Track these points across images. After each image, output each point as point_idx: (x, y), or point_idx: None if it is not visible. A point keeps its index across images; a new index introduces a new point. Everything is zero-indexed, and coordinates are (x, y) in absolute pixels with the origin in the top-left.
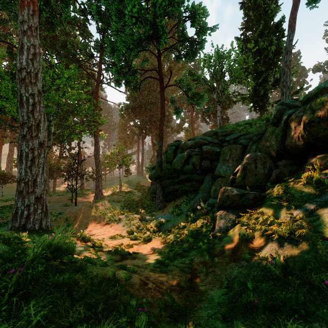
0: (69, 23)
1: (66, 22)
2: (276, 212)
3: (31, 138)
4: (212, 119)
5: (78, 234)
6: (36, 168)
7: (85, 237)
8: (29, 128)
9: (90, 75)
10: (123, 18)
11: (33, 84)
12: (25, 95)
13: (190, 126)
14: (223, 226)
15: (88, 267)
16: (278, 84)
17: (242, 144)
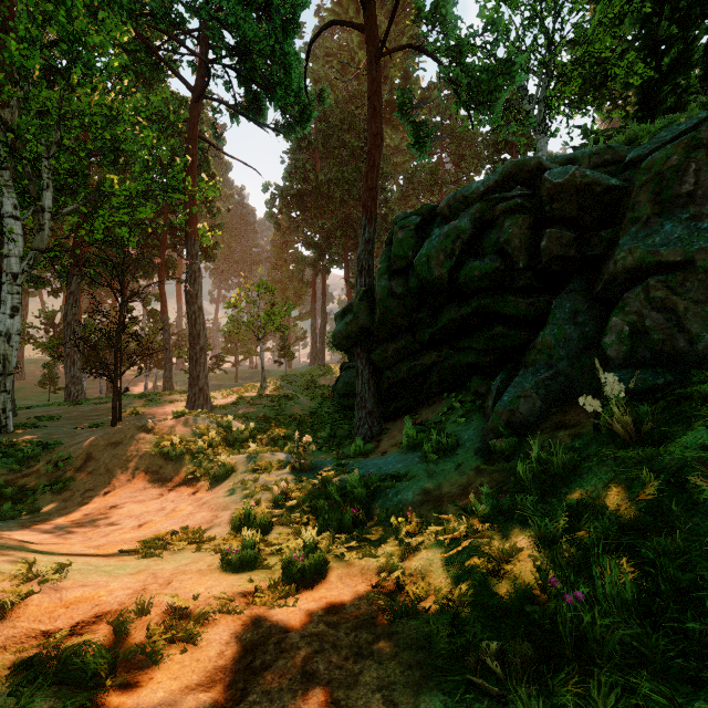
0: None
1: None
2: None
3: None
4: None
5: None
6: None
7: None
8: None
9: (176, 73)
10: None
11: None
12: None
13: None
14: None
15: None
16: None
17: None
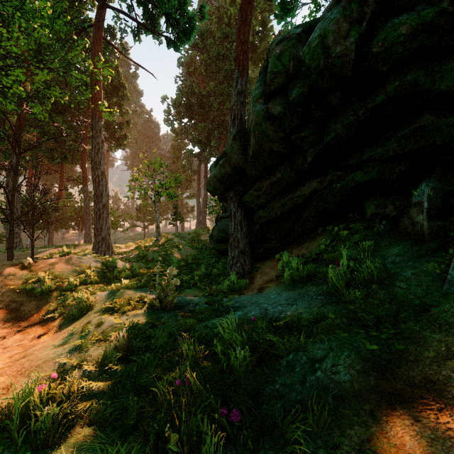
0: None
1: None
2: None
3: None
4: None
5: None
6: None
7: None
8: None
9: None
10: None
11: None
12: None
13: None
14: None
15: None
16: None
17: None
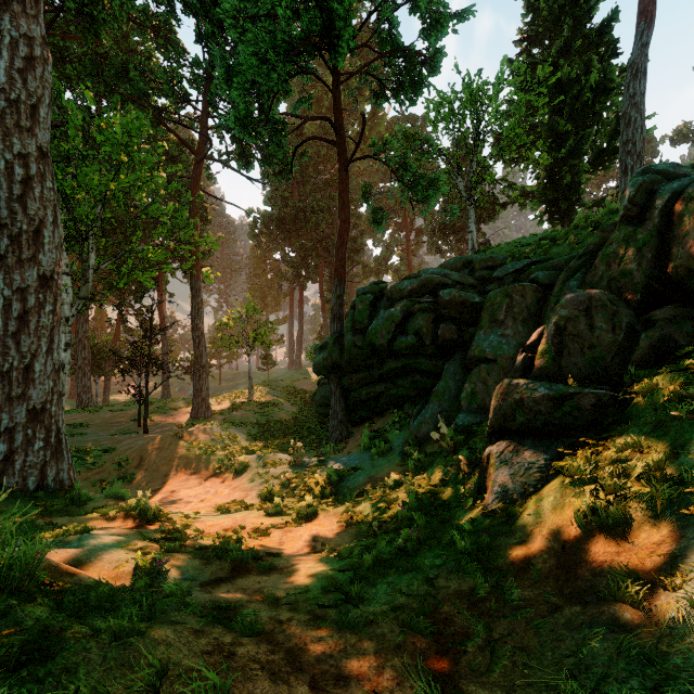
0: (134, 21)
1: (123, 14)
2: (689, 443)
3: (18, 263)
4: (452, 246)
5: (131, 503)
6: (32, 339)
7: (147, 510)
8: (14, 238)
9: (182, 141)
10: (253, 1)
11: (25, 132)
12: (3, 157)
13: (404, 262)
14: (513, 484)
15: (69, 645)
16: (603, 163)
17: (538, 282)
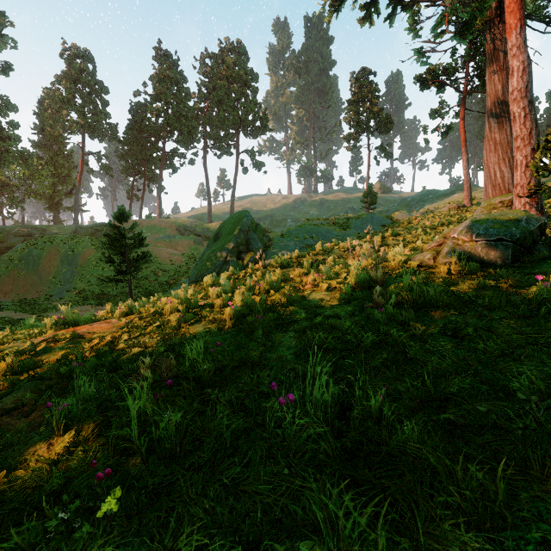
0: None
1: None
2: None
3: None
4: None
5: None
6: None
7: None
8: None
9: None
10: None
11: None
12: None
13: None
14: None
15: None
16: (69, 195)
17: None
